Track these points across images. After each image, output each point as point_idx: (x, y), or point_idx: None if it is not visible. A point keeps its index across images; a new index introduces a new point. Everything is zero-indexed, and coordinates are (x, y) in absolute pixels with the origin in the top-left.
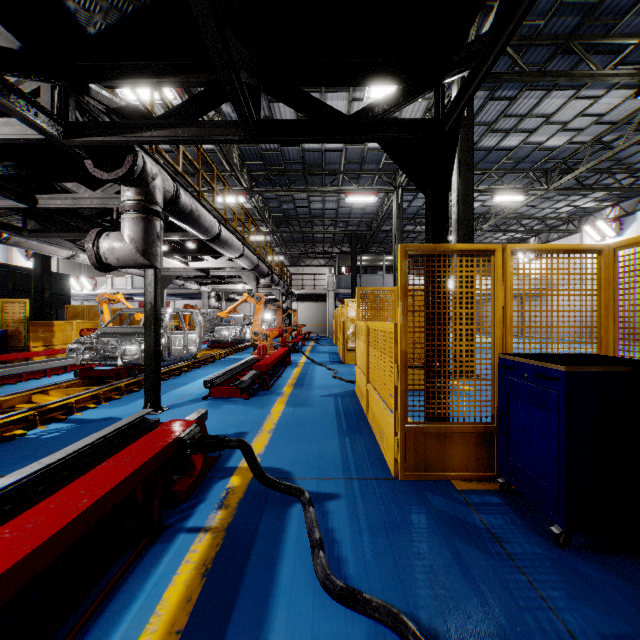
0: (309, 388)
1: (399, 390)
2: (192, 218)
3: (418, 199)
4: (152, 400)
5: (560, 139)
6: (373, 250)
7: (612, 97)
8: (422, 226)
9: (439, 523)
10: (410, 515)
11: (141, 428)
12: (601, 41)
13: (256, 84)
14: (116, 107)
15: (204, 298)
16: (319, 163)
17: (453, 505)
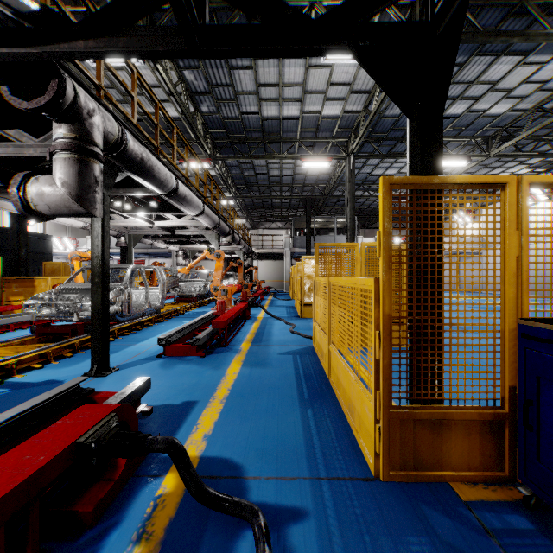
0: (267, 344)
1: (381, 365)
2: (144, 168)
3: (367, 166)
4: (99, 361)
5: (503, 107)
6: (325, 214)
7: None
8: (370, 192)
9: None
10: None
11: (67, 402)
12: None
13: None
14: (28, 12)
15: (174, 257)
16: (277, 131)
17: (466, 534)
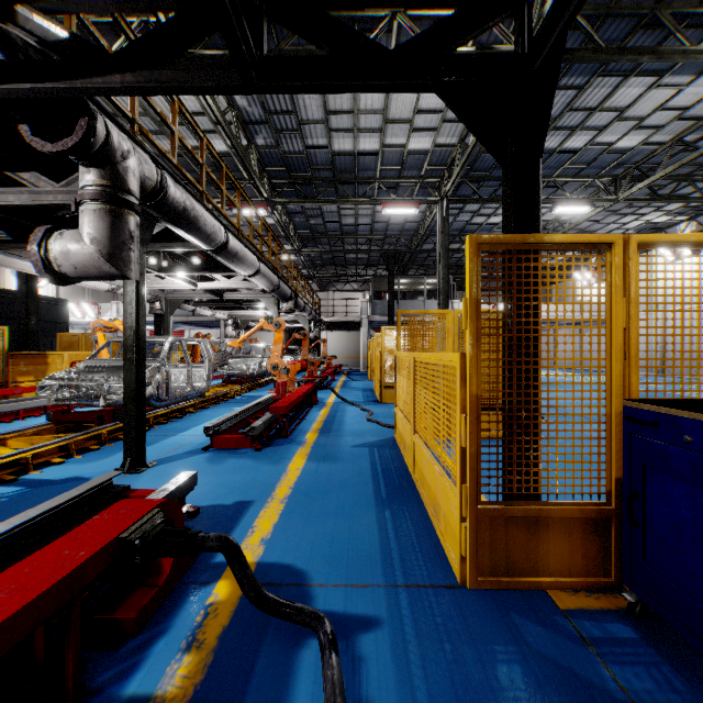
0: (338, 435)
1: (468, 454)
2: (187, 219)
3: (465, 213)
4: (133, 454)
5: (634, 139)
6: (412, 273)
7: (700, 85)
8: None
9: (546, 686)
10: (495, 666)
11: (99, 501)
12: (694, 11)
13: (256, 5)
14: (54, 41)
15: (221, 326)
16: (351, 169)
17: (561, 643)
